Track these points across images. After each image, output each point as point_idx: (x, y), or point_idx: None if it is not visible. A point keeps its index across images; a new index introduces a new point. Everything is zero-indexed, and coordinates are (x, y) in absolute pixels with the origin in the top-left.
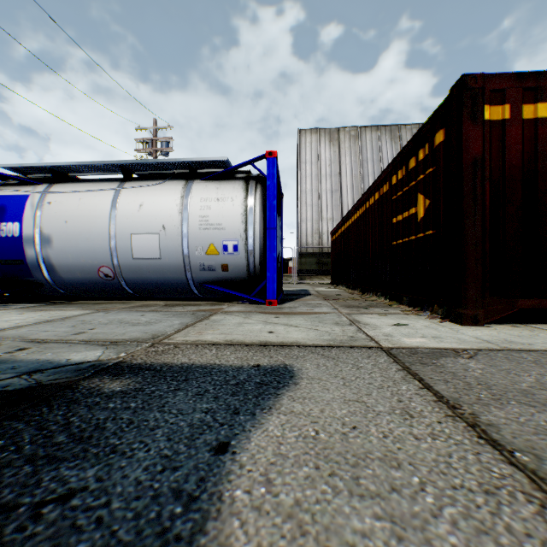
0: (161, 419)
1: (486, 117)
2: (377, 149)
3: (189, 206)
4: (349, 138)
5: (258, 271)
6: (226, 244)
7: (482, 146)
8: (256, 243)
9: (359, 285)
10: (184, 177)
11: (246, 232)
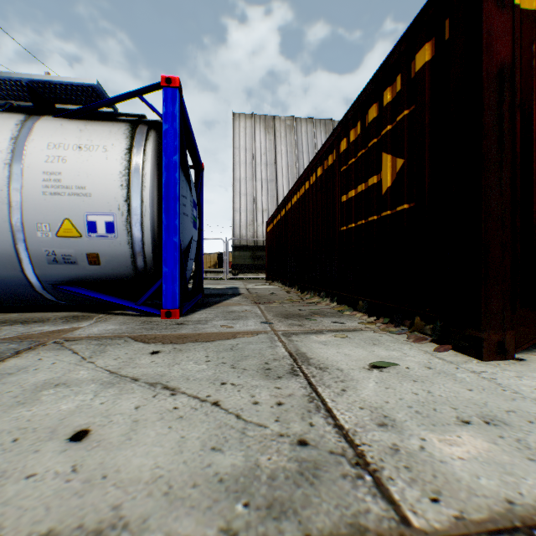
0: None
1: (516, 1)
2: (312, 141)
3: (25, 154)
4: (285, 128)
5: (151, 264)
6: (94, 220)
7: (511, 49)
8: (146, 220)
9: (297, 282)
10: (27, 111)
11: (128, 203)
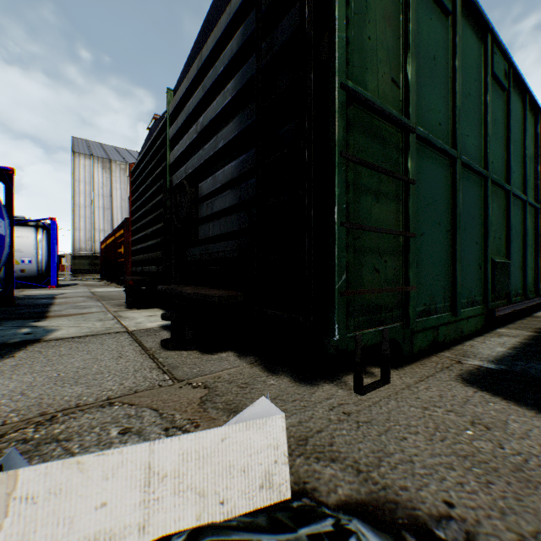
0: (41, 296)
1: None
2: None
3: None
4: (121, 170)
5: (45, 272)
6: (25, 259)
7: None
8: (45, 259)
9: (111, 279)
10: None
11: (38, 254)
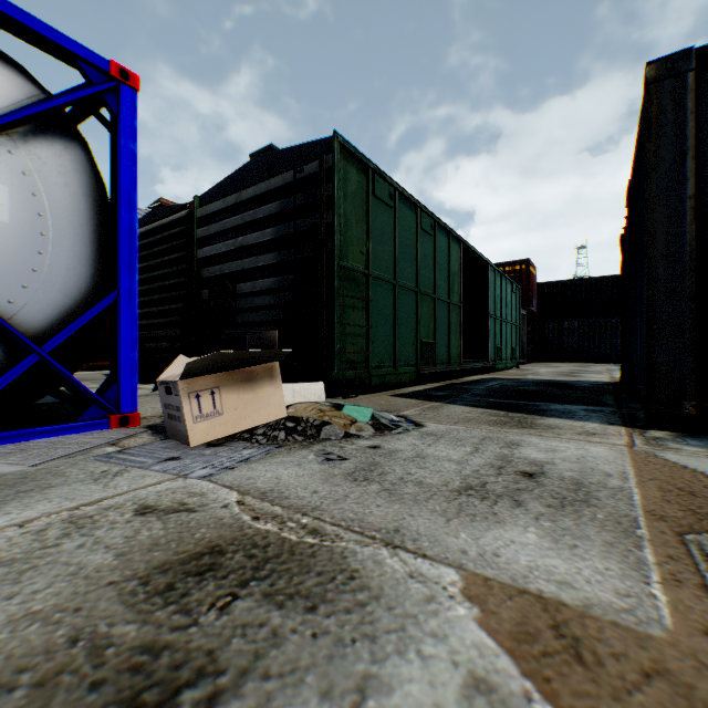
0: None
1: None
2: None
3: None
4: None
5: None
6: None
7: None
8: None
9: None
10: None
11: None
